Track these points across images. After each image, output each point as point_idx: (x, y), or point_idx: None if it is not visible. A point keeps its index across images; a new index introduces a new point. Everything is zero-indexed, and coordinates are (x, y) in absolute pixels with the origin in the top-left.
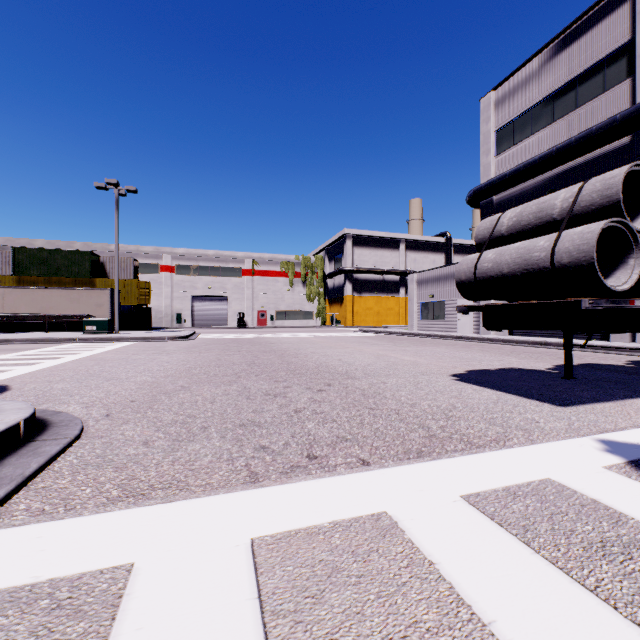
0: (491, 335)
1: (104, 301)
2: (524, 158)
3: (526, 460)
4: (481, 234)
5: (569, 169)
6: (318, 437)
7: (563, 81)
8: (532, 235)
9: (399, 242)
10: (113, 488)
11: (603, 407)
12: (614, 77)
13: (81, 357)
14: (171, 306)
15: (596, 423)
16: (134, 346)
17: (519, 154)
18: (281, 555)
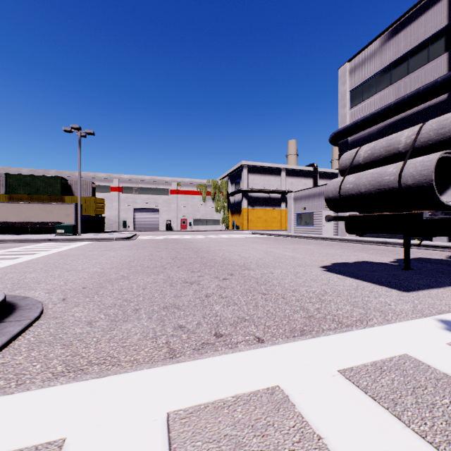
0: (347, 236)
1: (71, 212)
2: (370, 110)
3: (386, 337)
4: (343, 163)
5: (403, 118)
6: (223, 318)
7: (398, 55)
8: (382, 164)
9: (280, 170)
10: (58, 364)
11: (437, 292)
12: (435, 52)
13: (51, 253)
14: (119, 216)
15: (434, 305)
16: (91, 245)
17: (367, 107)
18: (192, 430)
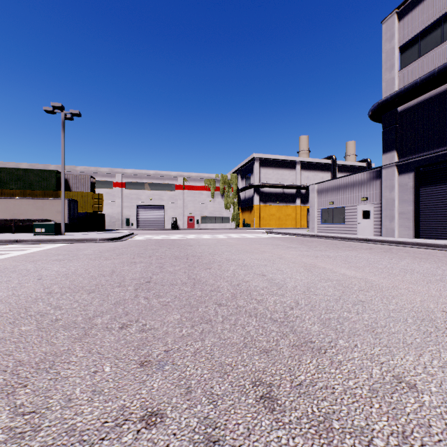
0: (395, 237)
1: None
2: (433, 66)
3: None
4: None
5: None
6: None
7: None
8: None
9: (295, 163)
10: None
11: None
12: None
13: None
14: (122, 213)
15: None
16: (57, 249)
17: (427, 64)
18: None
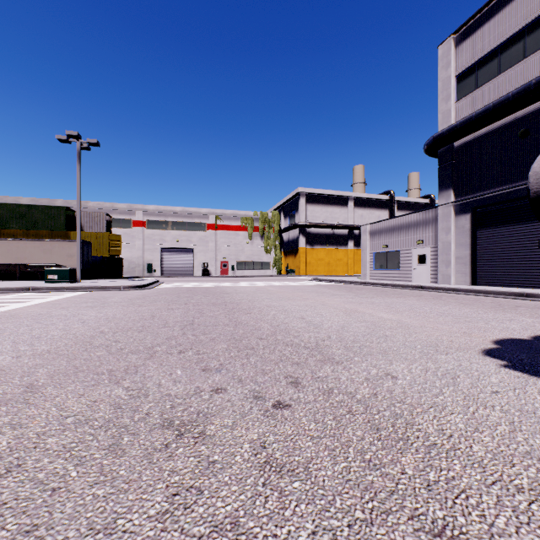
0: (452, 285)
1: (75, 252)
2: (490, 100)
3: None
4: None
5: None
6: None
7: (539, 11)
8: None
9: (347, 199)
10: None
11: None
12: None
13: None
14: (142, 257)
15: None
16: (80, 296)
17: (484, 96)
18: None
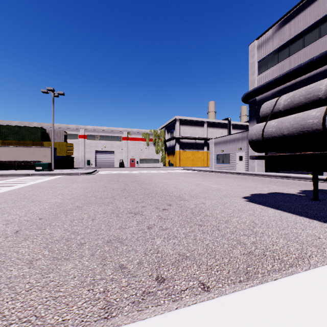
0: (255, 172)
1: (48, 153)
2: (273, 76)
3: None
4: (264, 111)
5: (299, 81)
6: (164, 254)
7: (296, 33)
8: (302, 110)
9: (204, 123)
10: None
11: None
12: (325, 30)
13: (26, 185)
14: (84, 156)
15: None
16: (60, 178)
17: (271, 74)
18: None
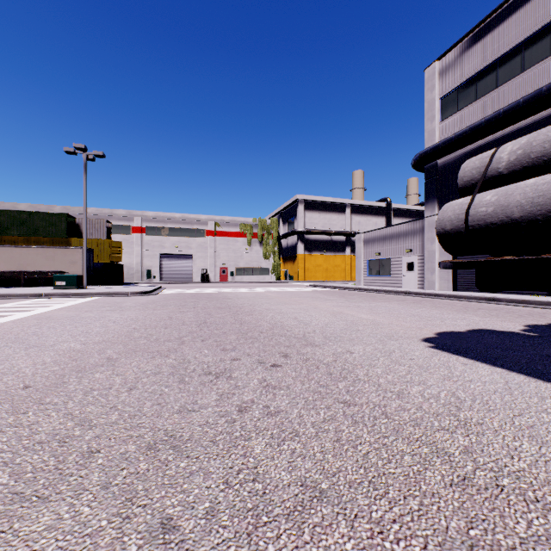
0: (436, 290)
1: (77, 258)
2: (468, 122)
3: None
4: (468, 175)
5: (515, 131)
6: (270, 486)
7: (508, 47)
8: (548, 170)
9: (345, 206)
10: None
11: None
12: None
13: (29, 315)
14: (142, 263)
15: None
16: (94, 302)
17: (463, 119)
18: None
